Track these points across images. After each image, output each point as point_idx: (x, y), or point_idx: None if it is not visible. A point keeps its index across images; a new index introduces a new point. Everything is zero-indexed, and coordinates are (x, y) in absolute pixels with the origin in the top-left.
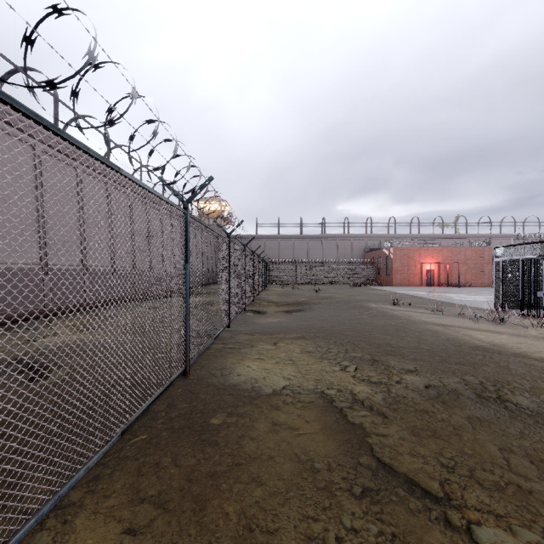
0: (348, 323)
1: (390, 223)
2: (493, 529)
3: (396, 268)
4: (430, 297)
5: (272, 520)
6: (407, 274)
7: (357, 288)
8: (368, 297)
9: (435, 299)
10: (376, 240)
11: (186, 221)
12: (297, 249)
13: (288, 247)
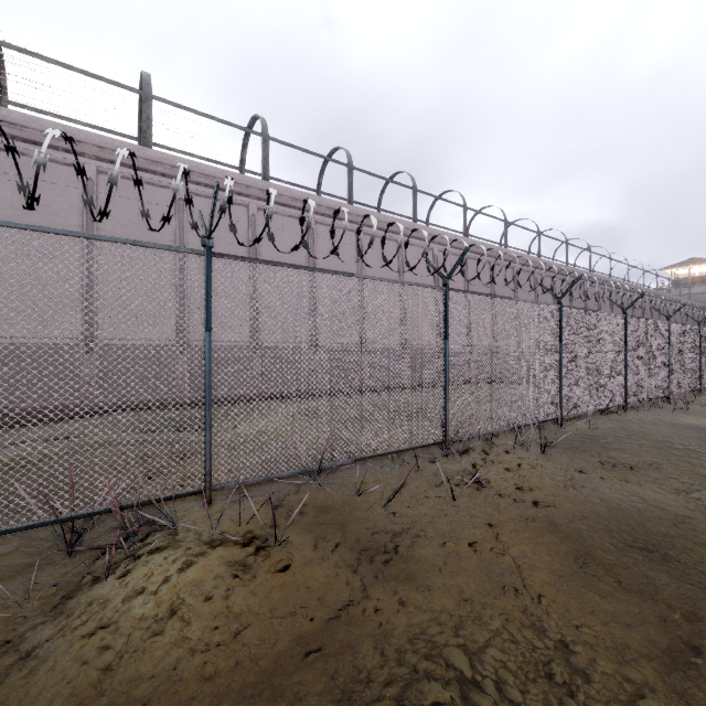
0: None
1: None
2: None
3: None
4: None
5: None
6: None
7: None
8: None
9: None
10: None
11: None
12: None
13: None
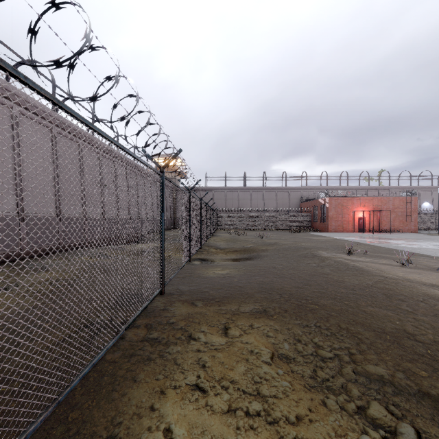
0: (312, 281)
1: (323, 176)
2: None
3: (331, 215)
4: (376, 244)
5: None
6: (341, 222)
7: (297, 234)
8: (314, 244)
9: (382, 246)
10: (310, 192)
11: None
12: (241, 199)
13: (234, 198)
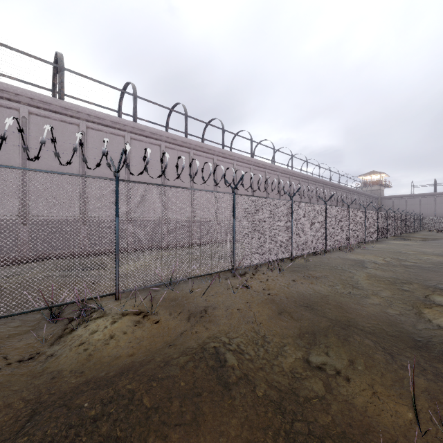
0: (442, 241)
1: None
2: (417, 246)
3: None
4: None
5: (391, 244)
6: None
7: None
8: None
9: None
10: None
11: (377, 213)
12: None
13: None
